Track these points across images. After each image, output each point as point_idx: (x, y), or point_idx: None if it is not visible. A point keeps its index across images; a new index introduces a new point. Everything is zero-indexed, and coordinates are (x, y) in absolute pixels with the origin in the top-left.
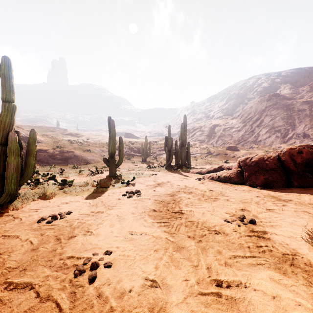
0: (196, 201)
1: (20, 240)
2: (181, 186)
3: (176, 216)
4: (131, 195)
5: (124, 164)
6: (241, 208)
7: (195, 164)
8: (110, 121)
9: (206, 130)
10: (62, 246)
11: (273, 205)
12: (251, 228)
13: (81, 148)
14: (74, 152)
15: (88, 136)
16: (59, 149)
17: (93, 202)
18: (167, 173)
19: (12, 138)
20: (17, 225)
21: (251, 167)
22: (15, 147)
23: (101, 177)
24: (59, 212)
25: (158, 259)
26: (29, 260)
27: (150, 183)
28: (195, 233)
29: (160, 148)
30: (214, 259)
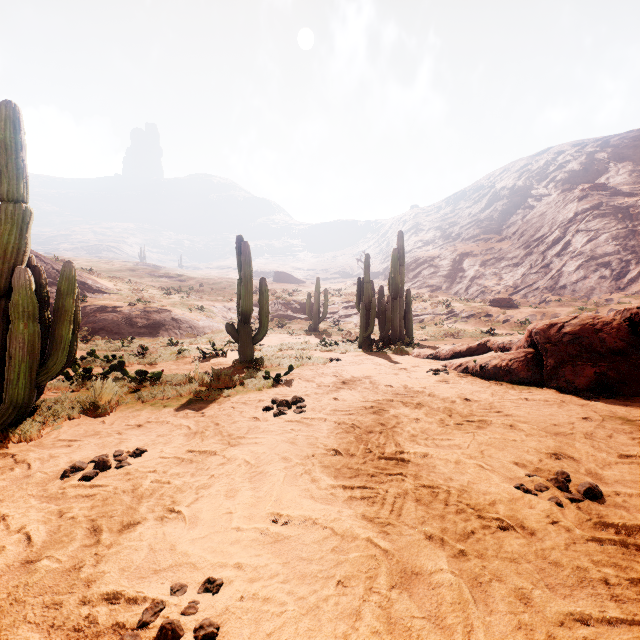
0: (435, 428)
1: (7, 529)
2: (395, 387)
3: (391, 471)
4: (283, 411)
5: (272, 335)
6: (552, 451)
7: (423, 337)
8: (241, 245)
9: (444, 264)
10: (98, 556)
11: (632, 444)
12: (595, 514)
13: (186, 304)
14: (171, 311)
15: (202, 279)
16: (143, 305)
17: (196, 424)
18: (362, 358)
19: (20, 281)
20: (17, 482)
21: (562, 346)
22: (27, 302)
23: (223, 365)
24: (116, 452)
25: (348, 615)
26: (2, 604)
27: (326, 379)
28: (445, 523)
29: (347, 304)
30: (514, 624)
